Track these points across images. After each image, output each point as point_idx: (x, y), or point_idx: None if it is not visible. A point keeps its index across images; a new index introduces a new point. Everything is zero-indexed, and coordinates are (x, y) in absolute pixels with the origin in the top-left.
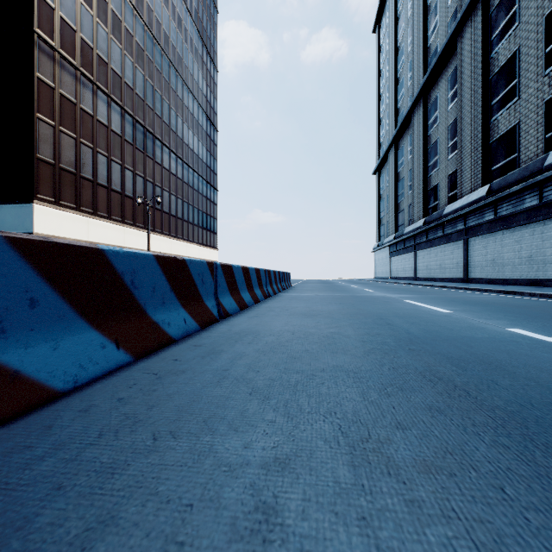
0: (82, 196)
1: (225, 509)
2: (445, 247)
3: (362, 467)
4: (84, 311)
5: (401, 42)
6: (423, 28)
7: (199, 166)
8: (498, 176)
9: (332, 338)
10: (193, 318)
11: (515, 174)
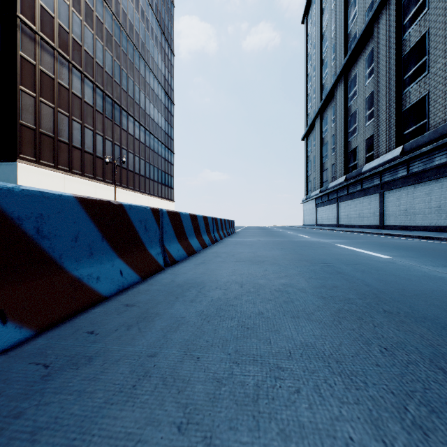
0: (59, 156)
1: None
2: (363, 199)
3: None
4: None
5: (325, 30)
6: (344, 17)
7: (159, 132)
8: (409, 139)
9: (286, 293)
10: (132, 269)
11: (425, 137)
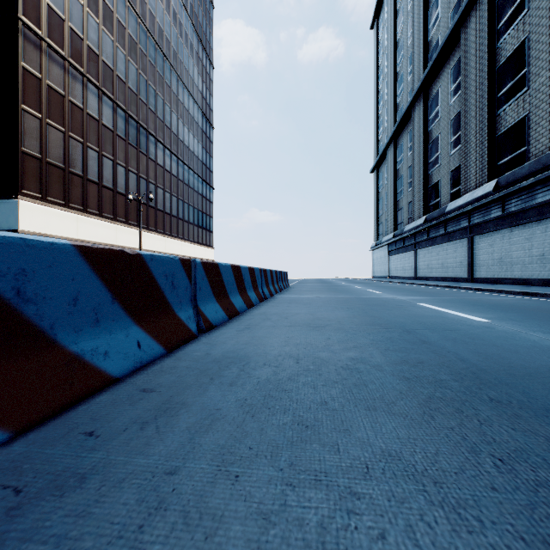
0: (71, 192)
1: None
2: (447, 246)
3: None
4: None
5: (400, 37)
6: (424, 20)
7: (195, 163)
8: (505, 171)
9: (357, 371)
10: (155, 338)
11: (525, 168)
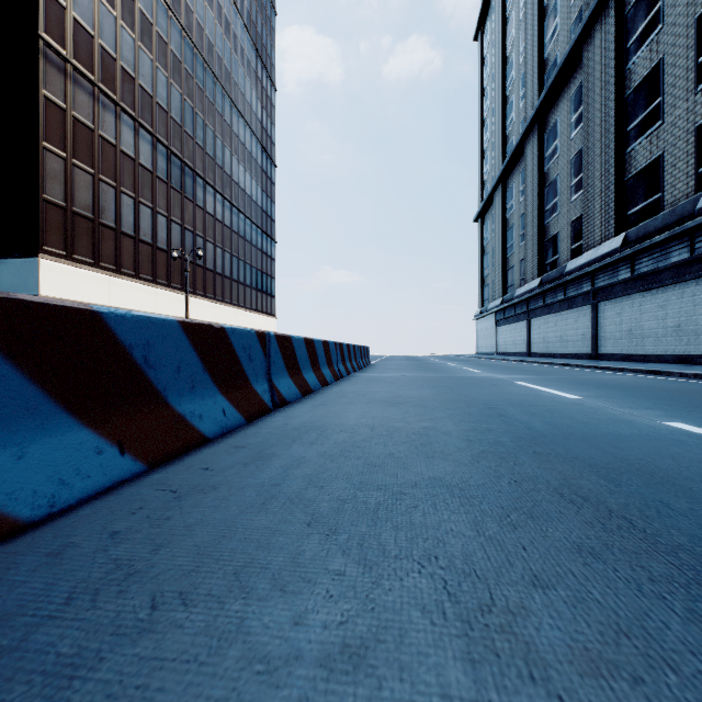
0: (101, 248)
1: None
2: (567, 314)
3: (486, 665)
4: (68, 401)
5: (510, 52)
6: (539, 33)
7: (252, 210)
8: (635, 222)
9: (426, 436)
10: (236, 408)
11: (658, 220)
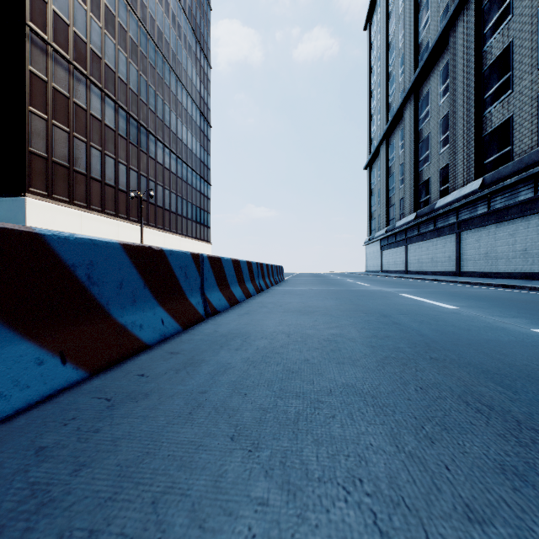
0: (75, 189)
1: None
2: (437, 241)
3: None
4: (8, 317)
5: (392, 39)
6: (415, 23)
7: (193, 161)
8: (491, 169)
9: (335, 342)
10: (173, 318)
11: (509, 167)
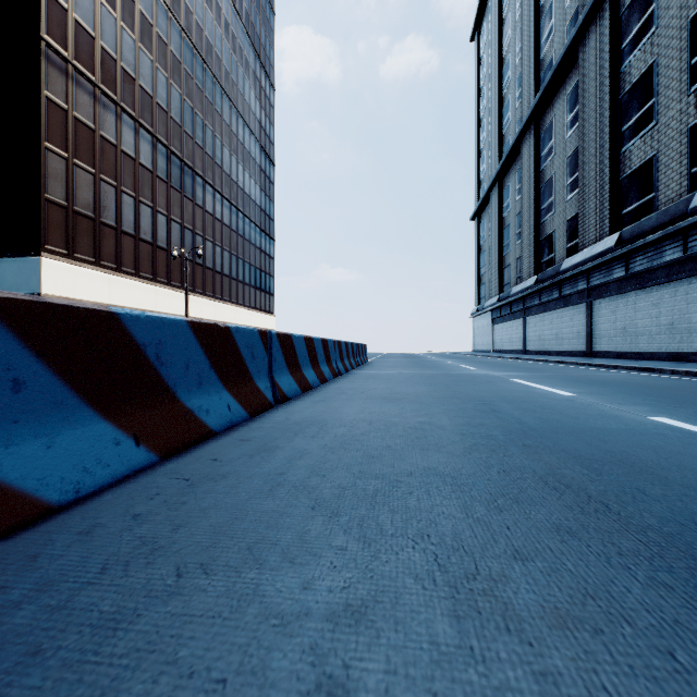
0: (102, 247)
1: (273, 687)
2: (563, 312)
3: (469, 620)
4: (90, 396)
5: (507, 53)
6: (535, 34)
7: (251, 209)
8: (630, 222)
9: (421, 430)
10: (240, 404)
11: (652, 219)
